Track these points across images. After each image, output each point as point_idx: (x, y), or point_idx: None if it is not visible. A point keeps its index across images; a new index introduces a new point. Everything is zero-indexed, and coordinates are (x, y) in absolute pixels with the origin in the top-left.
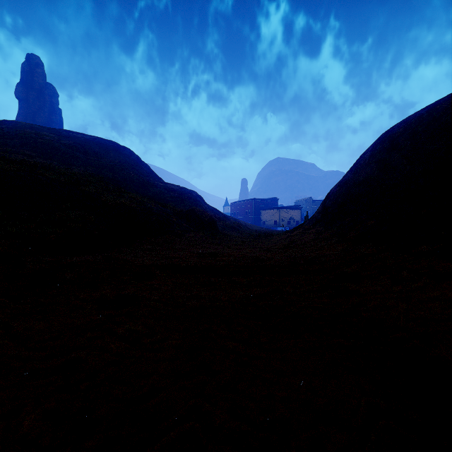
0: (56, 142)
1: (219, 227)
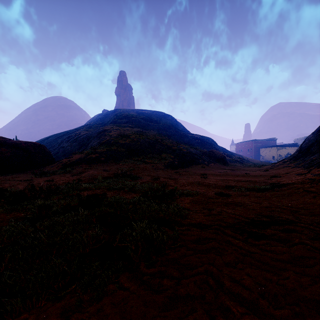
0: (139, 118)
1: (227, 160)
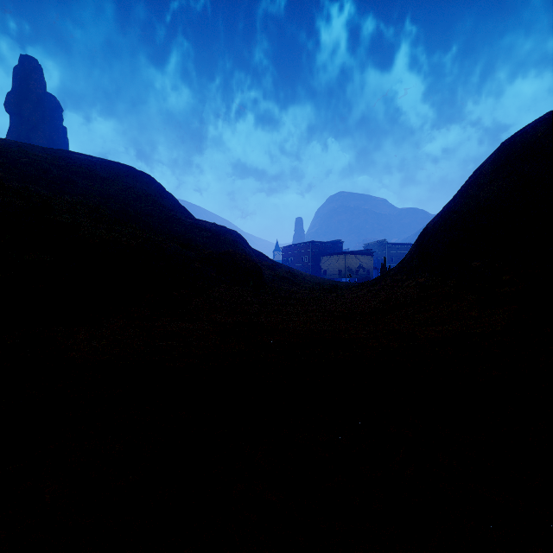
0: (47, 163)
1: (267, 277)
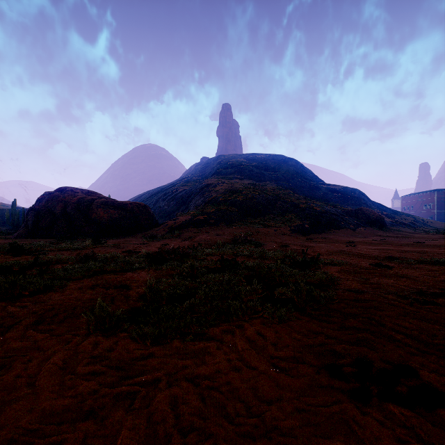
0: (250, 165)
1: (387, 223)
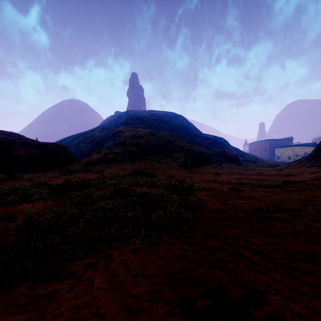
0: (151, 119)
1: (240, 160)
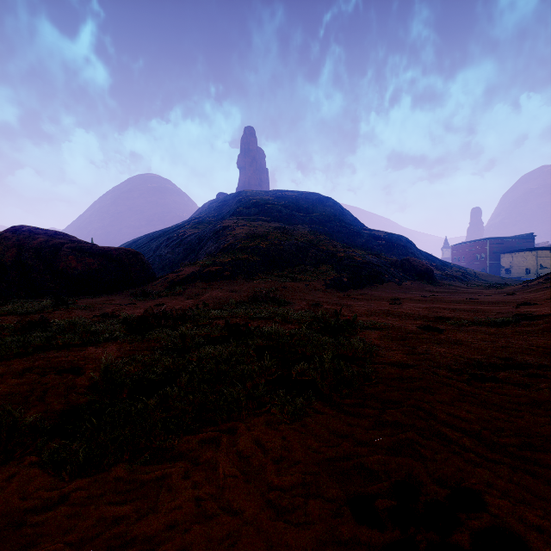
0: (278, 205)
1: (436, 276)
